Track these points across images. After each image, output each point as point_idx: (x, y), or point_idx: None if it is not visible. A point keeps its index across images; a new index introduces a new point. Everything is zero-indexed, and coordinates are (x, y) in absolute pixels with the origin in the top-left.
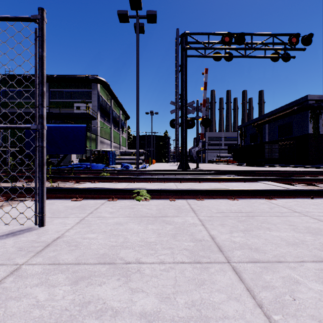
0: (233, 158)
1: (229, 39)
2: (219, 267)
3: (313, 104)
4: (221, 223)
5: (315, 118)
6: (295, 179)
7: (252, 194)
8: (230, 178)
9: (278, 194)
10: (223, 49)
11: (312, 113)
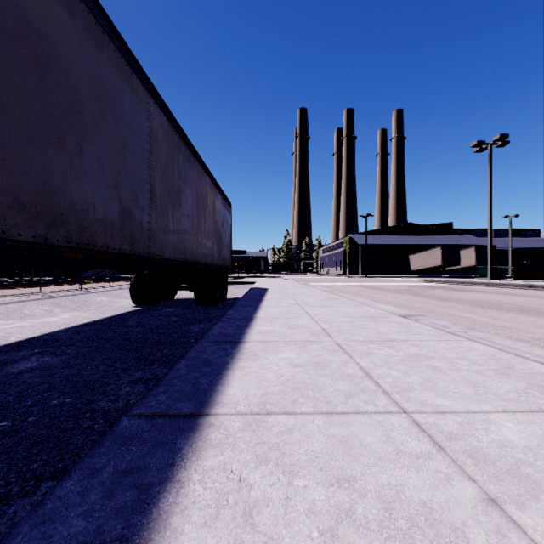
0: None
1: None
2: None
3: None
4: None
5: None
6: None
7: None
8: None
9: None
10: None
11: None
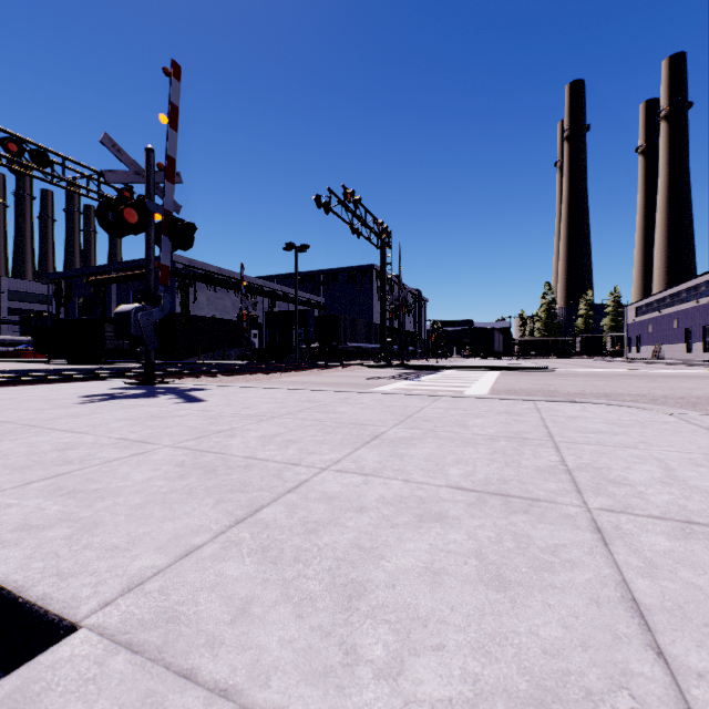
0: (36, 347)
1: (20, 150)
2: (3, 395)
3: (181, 269)
4: (4, 391)
5: (184, 291)
6: (100, 374)
7: (35, 382)
8: (16, 376)
9: (60, 381)
10: (5, 158)
11: (181, 283)
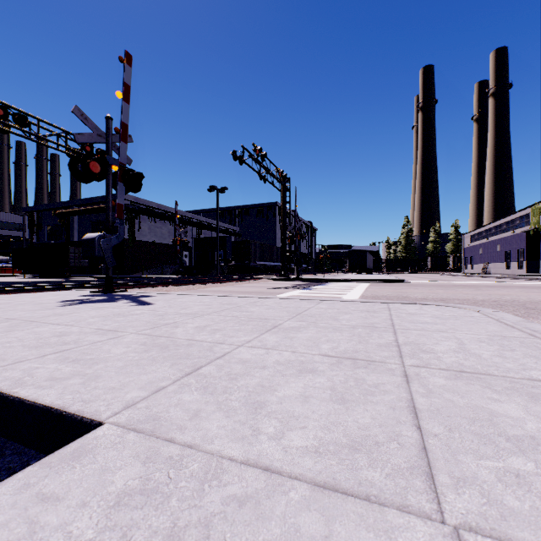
0: (14, 264)
1: (5, 113)
2: None
3: (129, 205)
4: None
5: (131, 221)
6: (69, 285)
7: (21, 291)
8: (5, 287)
9: (40, 290)
10: None
11: (128, 216)
